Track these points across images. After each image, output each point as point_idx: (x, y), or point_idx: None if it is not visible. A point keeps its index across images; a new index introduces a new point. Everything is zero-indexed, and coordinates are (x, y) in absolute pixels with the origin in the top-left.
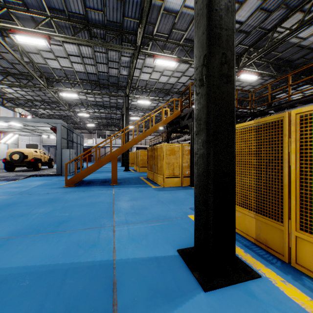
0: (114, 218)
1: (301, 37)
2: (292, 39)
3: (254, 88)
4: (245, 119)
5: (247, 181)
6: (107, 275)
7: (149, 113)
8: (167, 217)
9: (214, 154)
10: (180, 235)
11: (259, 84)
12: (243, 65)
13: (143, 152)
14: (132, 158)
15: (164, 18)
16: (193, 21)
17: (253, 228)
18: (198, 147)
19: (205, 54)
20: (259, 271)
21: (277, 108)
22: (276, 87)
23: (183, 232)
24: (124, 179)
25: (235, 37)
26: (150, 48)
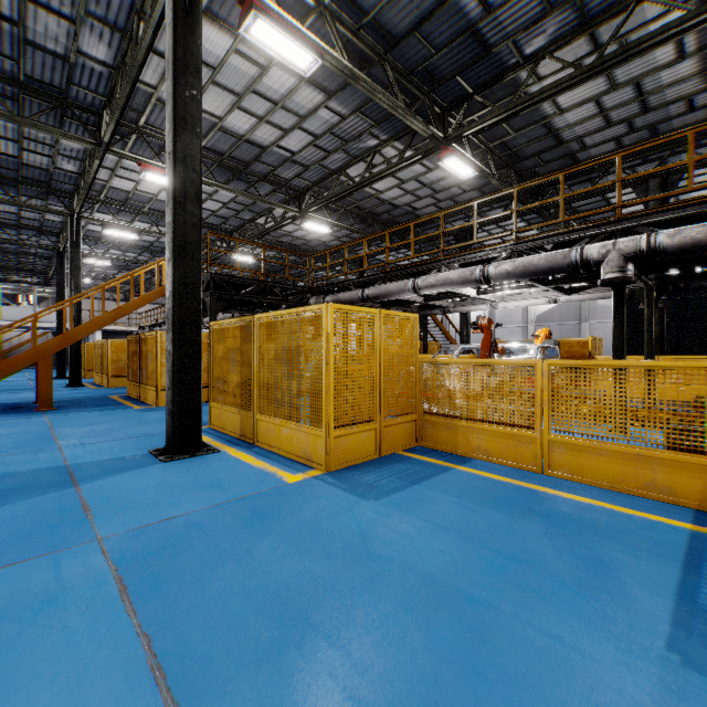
0: (58, 443)
1: (378, 189)
2: (367, 189)
3: (339, 241)
4: (299, 297)
5: (236, 379)
6: (61, 471)
7: (130, 273)
8: (148, 434)
9: (179, 352)
10: (158, 443)
11: (346, 236)
12: (306, 209)
13: (119, 344)
14: (91, 357)
15: (160, 110)
16: (216, 129)
17: (239, 425)
18: (168, 345)
19: (172, 261)
20: (223, 450)
21: (334, 287)
22: (369, 244)
23: (164, 441)
24: (71, 401)
25: (290, 167)
26: (133, 142)
